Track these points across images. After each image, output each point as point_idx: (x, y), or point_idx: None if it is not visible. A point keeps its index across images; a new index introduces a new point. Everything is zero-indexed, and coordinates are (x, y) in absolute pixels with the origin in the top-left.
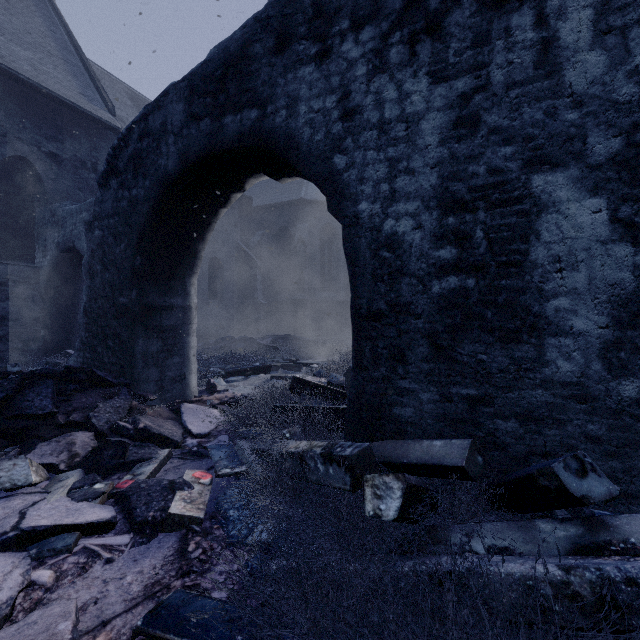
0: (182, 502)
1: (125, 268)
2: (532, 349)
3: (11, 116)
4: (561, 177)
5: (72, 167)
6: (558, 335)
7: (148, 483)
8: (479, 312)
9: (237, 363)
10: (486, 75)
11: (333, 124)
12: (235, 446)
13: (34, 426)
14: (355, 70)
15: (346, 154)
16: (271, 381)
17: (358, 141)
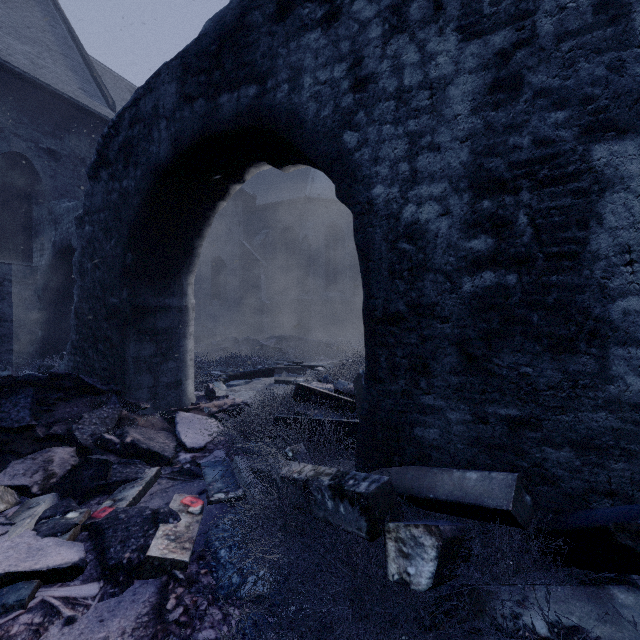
0: (165, 539)
1: (116, 266)
2: (592, 361)
3: (7, 111)
4: (631, 146)
5: (71, 164)
6: (627, 344)
7: (128, 513)
8: (522, 315)
9: (239, 366)
10: (531, 25)
11: (342, 96)
12: (232, 463)
13: (10, 440)
14: (368, 32)
15: (358, 130)
16: (274, 385)
17: (372, 114)
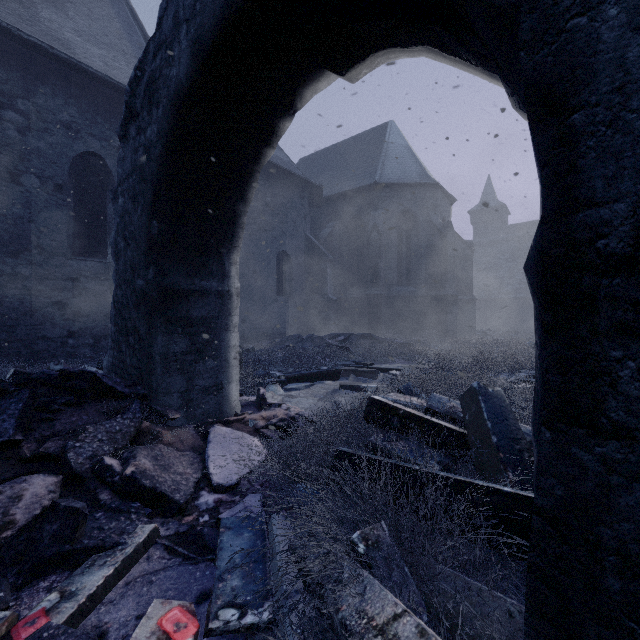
0: None
1: (142, 239)
2: None
3: (83, 112)
4: None
5: None
6: None
7: None
8: None
9: (301, 366)
10: None
11: None
12: (268, 523)
13: None
14: None
15: None
16: (339, 392)
17: None
